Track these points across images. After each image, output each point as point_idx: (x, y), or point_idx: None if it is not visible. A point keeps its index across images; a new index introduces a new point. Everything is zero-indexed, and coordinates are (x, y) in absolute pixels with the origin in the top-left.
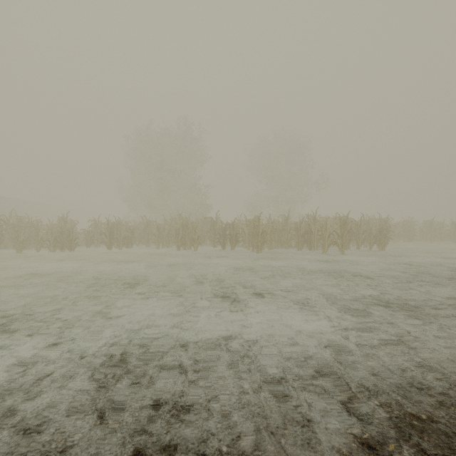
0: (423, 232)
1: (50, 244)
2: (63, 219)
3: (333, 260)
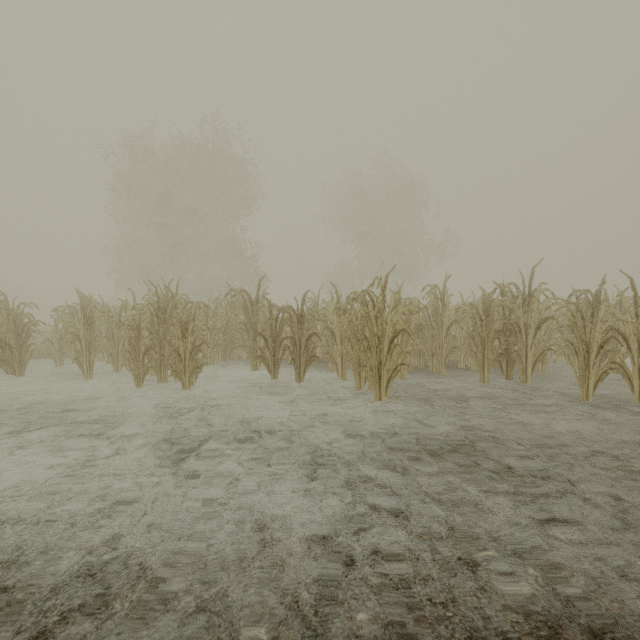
0: None
1: None
2: None
3: None
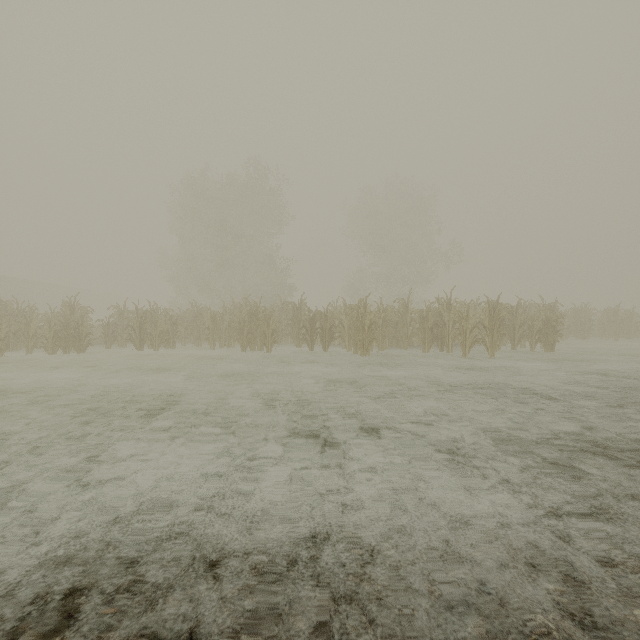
0: (604, 325)
1: (47, 343)
2: (69, 304)
3: (481, 367)
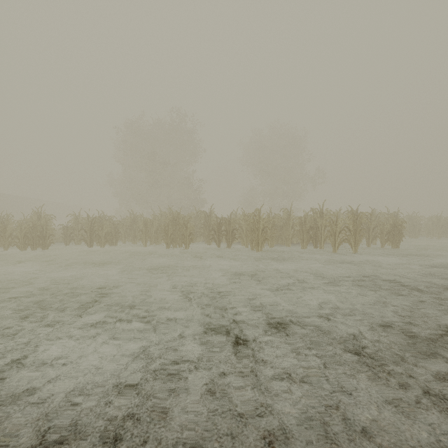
0: (429, 228)
1: (19, 242)
2: (37, 213)
3: (350, 261)
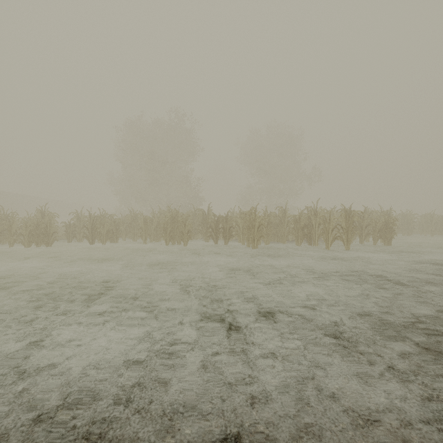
0: (422, 225)
1: (24, 239)
2: (41, 211)
3: (341, 257)
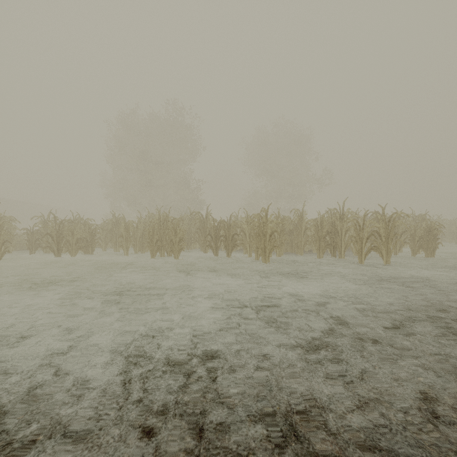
0: (453, 232)
1: None
2: None
3: (390, 277)
